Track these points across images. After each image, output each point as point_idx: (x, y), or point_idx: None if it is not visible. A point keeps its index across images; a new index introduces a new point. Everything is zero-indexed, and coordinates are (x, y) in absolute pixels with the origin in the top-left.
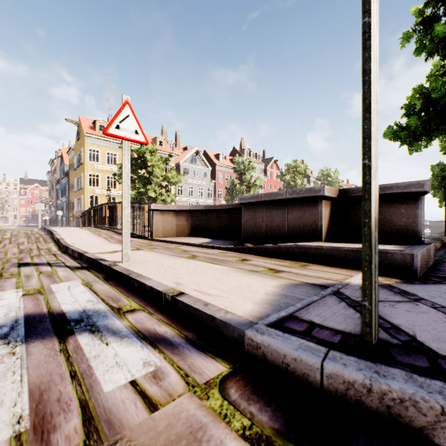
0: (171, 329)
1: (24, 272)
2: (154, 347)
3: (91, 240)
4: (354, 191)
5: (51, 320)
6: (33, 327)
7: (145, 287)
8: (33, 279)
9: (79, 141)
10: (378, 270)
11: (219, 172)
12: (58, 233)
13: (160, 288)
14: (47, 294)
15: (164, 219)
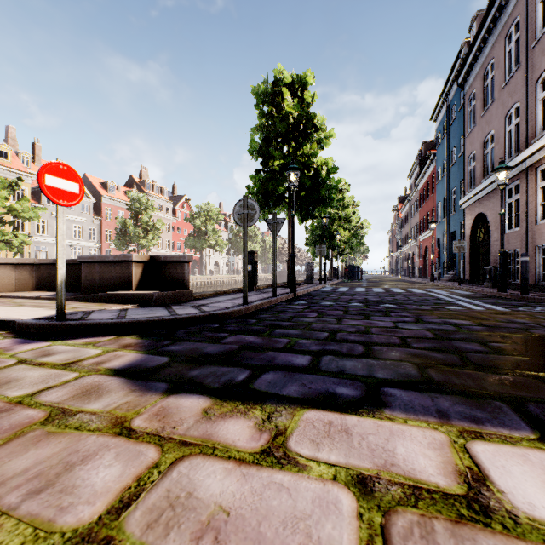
0: None
1: None
2: None
3: None
4: (158, 257)
5: None
6: None
7: None
8: None
9: None
10: (141, 304)
11: (107, 206)
12: None
13: None
14: None
15: None
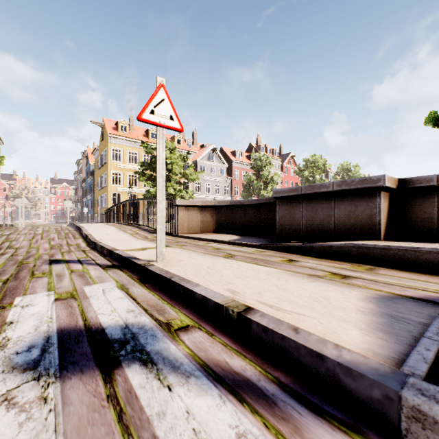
0: (249, 363)
1: (55, 271)
2: (239, 399)
3: (118, 236)
4: (419, 180)
5: (90, 340)
6: (68, 351)
7: (194, 296)
8: (65, 279)
9: (103, 142)
10: None
11: (235, 169)
12: (86, 228)
13: (217, 298)
14: (81, 299)
15: (189, 215)
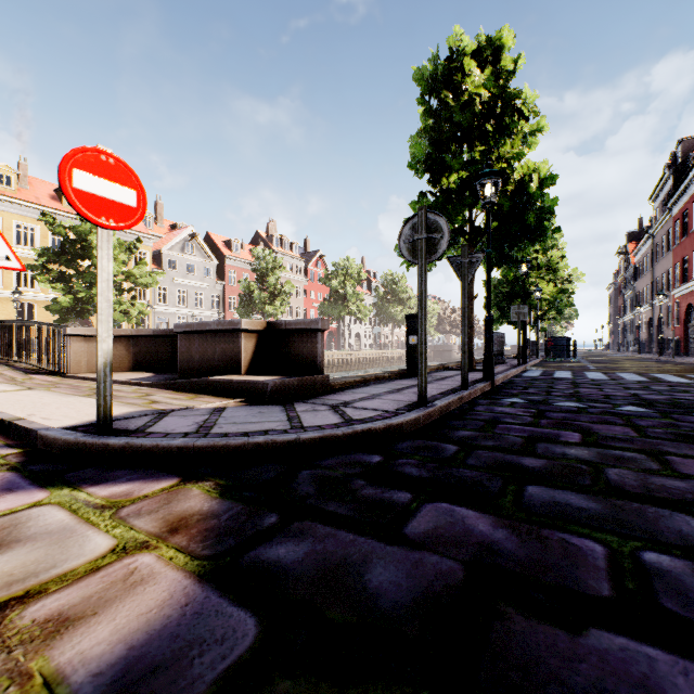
0: None
1: None
2: None
3: None
4: (277, 324)
5: None
6: None
7: None
8: None
9: None
10: (250, 398)
11: (231, 269)
12: None
13: (5, 417)
14: None
15: (91, 347)
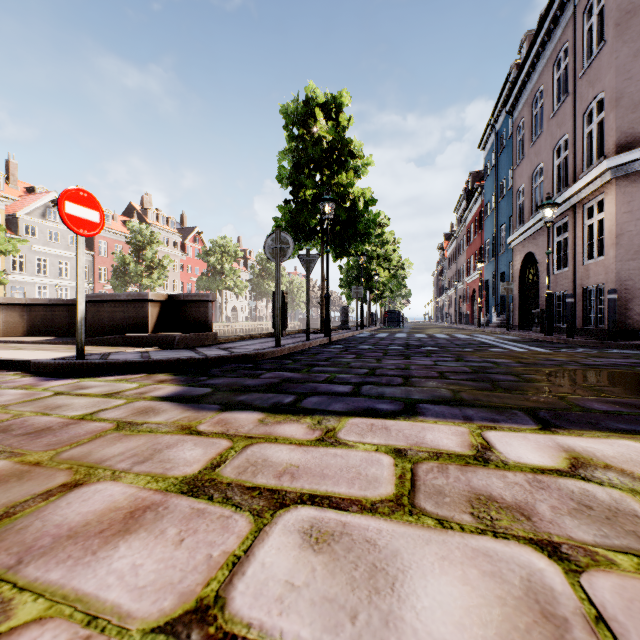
0: None
1: None
2: None
3: None
4: (177, 296)
5: None
6: None
7: None
8: None
9: None
10: (161, 346)
11: (101, 239)
12: None
13: None
14: None
15: None
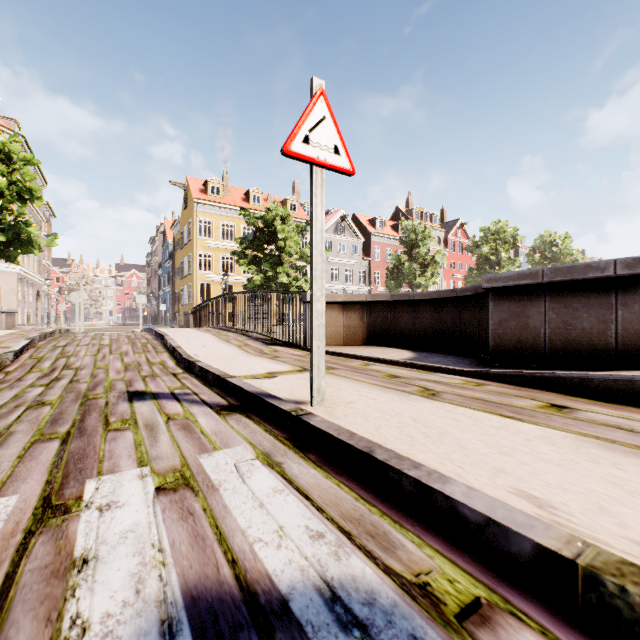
0: None
1: (141, 416)
2: None
3: (220, 350)
4: None
5: None
6: None
7: (454, 508)
8: (162, 437)
9: (187, 210)
10: None
11: (375, 245)
12: (171, 337)
13: (534, 532)
14: (204, 492)
15: (326, 316)
